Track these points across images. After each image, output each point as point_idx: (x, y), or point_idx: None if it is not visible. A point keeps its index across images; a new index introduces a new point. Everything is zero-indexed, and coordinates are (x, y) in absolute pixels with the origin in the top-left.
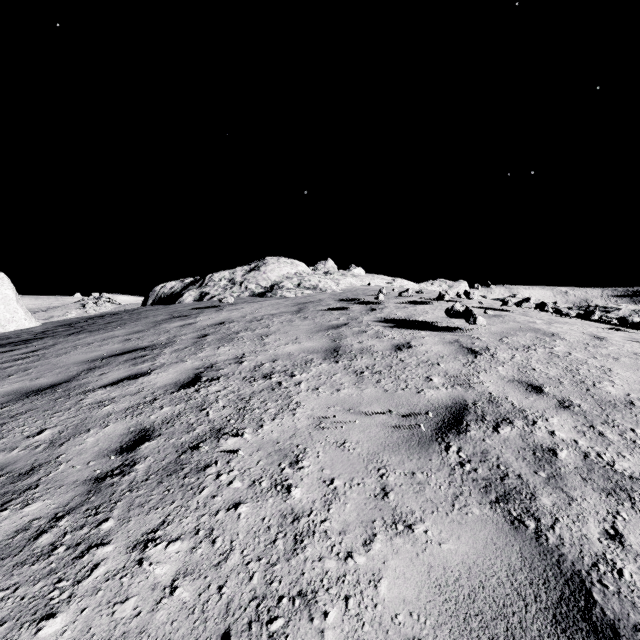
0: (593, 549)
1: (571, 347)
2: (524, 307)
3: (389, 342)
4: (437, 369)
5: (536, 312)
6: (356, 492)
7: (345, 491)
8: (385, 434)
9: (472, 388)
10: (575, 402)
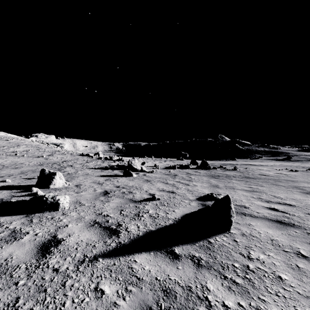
0: (9, 144)
1: (20, 142)
2: (24, 140)
3: (3, 141)
4: (7, 142)
5: (28, 141)
6: (1, 143)
7: (0, 143)
8: (2, 143)
9: (9, 142)
10: (14, 143)
